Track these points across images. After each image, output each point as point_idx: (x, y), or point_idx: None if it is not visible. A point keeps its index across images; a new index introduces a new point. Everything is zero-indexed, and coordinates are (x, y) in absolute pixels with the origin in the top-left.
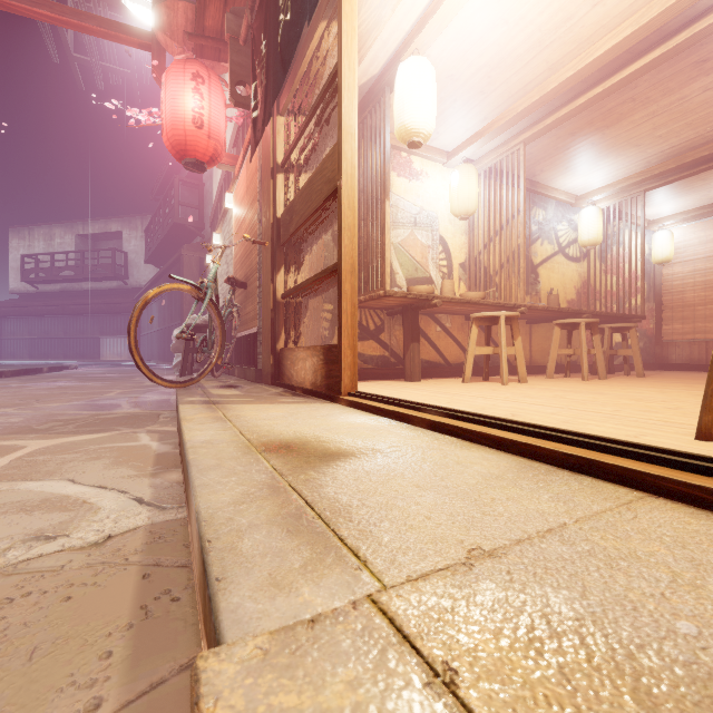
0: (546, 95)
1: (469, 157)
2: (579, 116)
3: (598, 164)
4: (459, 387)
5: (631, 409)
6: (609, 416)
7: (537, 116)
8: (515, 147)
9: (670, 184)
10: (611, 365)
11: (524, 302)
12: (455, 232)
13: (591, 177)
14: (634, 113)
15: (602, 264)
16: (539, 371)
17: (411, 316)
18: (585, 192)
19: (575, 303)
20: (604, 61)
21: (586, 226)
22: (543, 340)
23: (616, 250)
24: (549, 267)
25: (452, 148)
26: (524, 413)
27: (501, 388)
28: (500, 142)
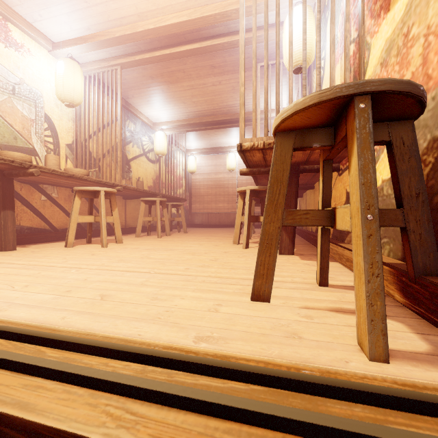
0: (136, 34)
1: (76, 58)
2: (156, 66)
3: (165, 106)
4: (58, 254)
5: (194, 265)
6: (185, 277)
7: (130, 50)
8: (114, 66)
9: (196, 132)
10: (171, 226)
11: (120, 183)
12: (62, 115)
13: (161, 113)
14: (184, 81)
15: (166, 167)
16: (131, 231)
17: (2, 183)
18: (158, 121)
19: (152, 188)
20: (172, 31)
21: (159, 142)
22: (134, 210)
23: (173, 160)
24: (138, 163)
25: (59, 41)
26: (115, 291)
27: (101, 251)
28: (103, 57)
